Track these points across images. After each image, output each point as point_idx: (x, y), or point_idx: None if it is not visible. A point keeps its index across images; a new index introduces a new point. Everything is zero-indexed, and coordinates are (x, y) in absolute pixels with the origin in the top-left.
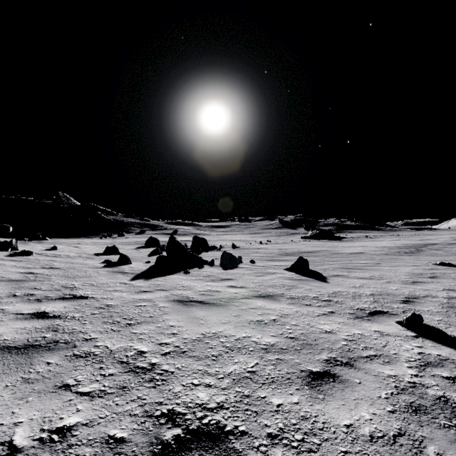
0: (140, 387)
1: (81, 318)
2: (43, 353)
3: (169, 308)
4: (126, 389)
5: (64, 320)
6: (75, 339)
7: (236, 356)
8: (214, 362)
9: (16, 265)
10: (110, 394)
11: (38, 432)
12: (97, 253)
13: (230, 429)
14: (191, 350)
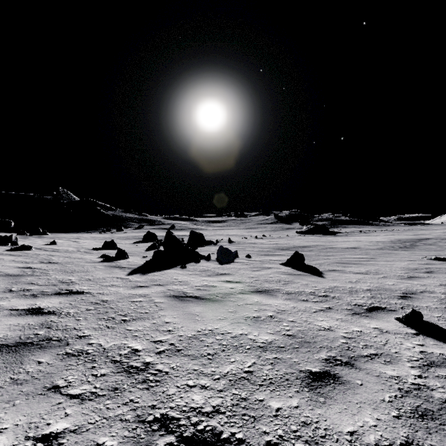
0: (132, 388)
1: (76, 314)
2: (34, 351)
3: (165, 304)
4: (118, 391)
5: (58, 316)
6: (68, 336)
7: (232, 355)
8: (209, 361)
9: (14, 260)
10: (101, 396)
11: (23, 440)
12: (96, 247)
13: (226, 437)
14: (186, 349)
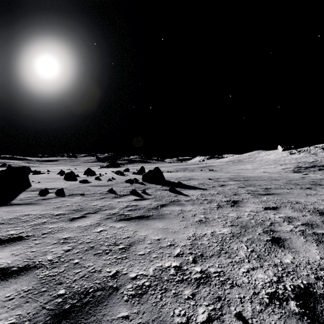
0: None
1: None
2: None
3: None
4: None
5: None
6: None
7: None
8: None
9: None
10: None
11: None
12: None
13: None
14: None
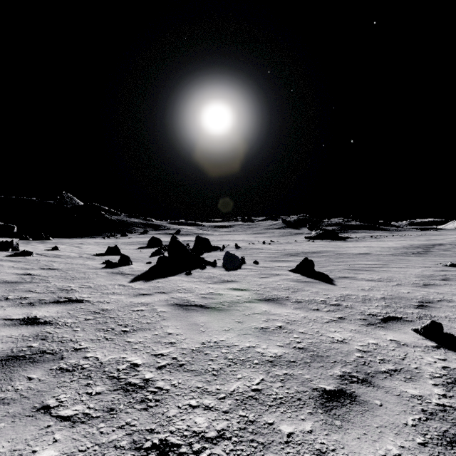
0: (129, 409)
1: (73, 325)
2: (26, 365)
3: (168, 313)
4: (114, 412)
5: (55, 326)
6: (63, 349)
7: (239, 370)
8: (214, 377)
9: (14, 266)
10: (95, 418)
11: None
12: (99, 253)
13: None
14: (189, 363)
